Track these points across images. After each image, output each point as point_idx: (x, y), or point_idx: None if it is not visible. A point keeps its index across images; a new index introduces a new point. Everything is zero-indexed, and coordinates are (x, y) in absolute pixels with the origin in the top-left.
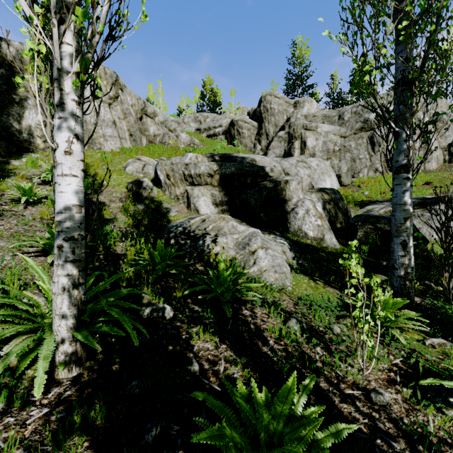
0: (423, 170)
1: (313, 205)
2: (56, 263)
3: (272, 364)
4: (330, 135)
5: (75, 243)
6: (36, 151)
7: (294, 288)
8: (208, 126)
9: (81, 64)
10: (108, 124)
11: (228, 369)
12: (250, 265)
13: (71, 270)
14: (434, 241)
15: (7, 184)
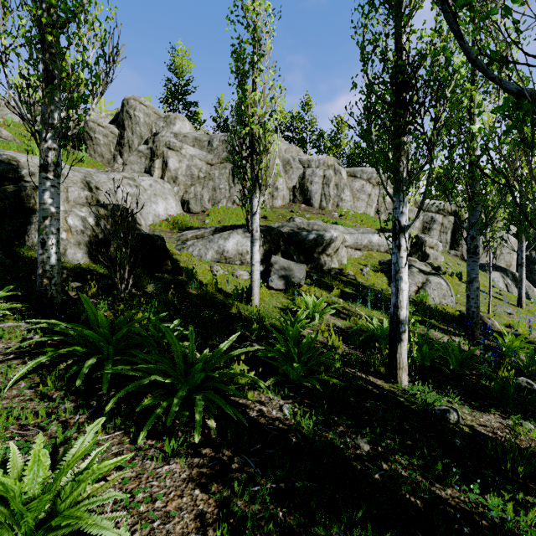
0: (271, 207)
1: (64, 217)
2: None
3: None
4: (196, 160)
5: None
6: None
7: None
8: None
9: None
10: None
11: None
12: None
13: None
14: (208, 260)
15: None
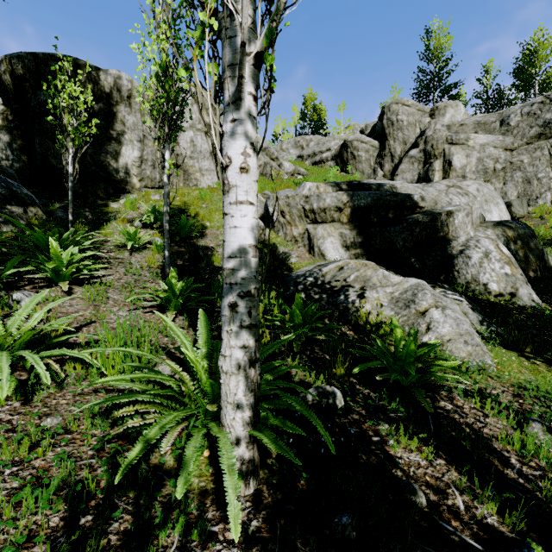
0: None
1: (496, 245)
2: (227, 329)
3: (539, 505)
4: (489, 149)
5: (251, 301)
6: (132, 192)
7: (501, 369)
8: (312, 151)
9: (266, 36)
10: (205, 156)
11: (471, 507)
12: (421, 332)
13: (247, 340)
14: None
15: (109, 228)
